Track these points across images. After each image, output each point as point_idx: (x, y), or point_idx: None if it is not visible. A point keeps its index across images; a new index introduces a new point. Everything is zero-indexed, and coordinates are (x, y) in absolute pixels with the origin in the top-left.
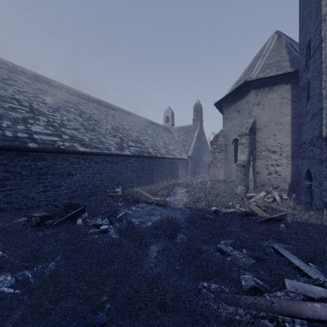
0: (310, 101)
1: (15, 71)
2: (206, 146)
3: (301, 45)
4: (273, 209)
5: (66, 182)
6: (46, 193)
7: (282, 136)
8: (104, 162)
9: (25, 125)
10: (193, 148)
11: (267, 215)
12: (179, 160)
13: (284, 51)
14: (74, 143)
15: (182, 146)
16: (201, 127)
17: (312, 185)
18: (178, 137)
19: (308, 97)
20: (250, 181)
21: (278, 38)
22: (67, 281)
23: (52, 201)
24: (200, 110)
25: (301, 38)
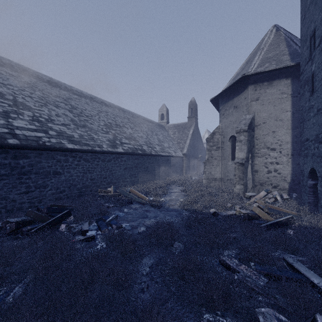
0: (315, 95)
1: (0, 63)
2: (201, 143)
3: (303, 36)
4: (277, 211)
5: (52, 181)
6: (29, 194)
7: (282, 132)
8: (96, 160)
9: (6, 119)
10: (189, 146)
11: (271, 218)
12: (174, 158)
13: (284, 44)
14: (62, 140)
15: (177, 144)
16: (196, 125)
17: (318, 185)
18: (172, 135)
19: (312, 91)
20: (249, 180)
21: (276, 31)
22: (28, 319)
23: (36, 202)
24: (195, 107)
25: (303, 29)
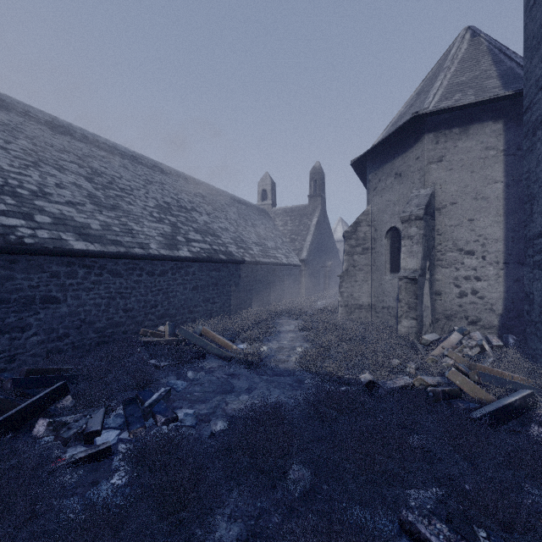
0: None
1: None
2: (331, 242)
3: (530, 39)
4: (497, 379)
5: (41, 317)
6: None
7: (487, 221)
8: (135, 272)
9: None
10: (310, 246)
11: (489, 396)
12: (284, 267)
13: (487, 60)
14: (63, 233)
15: (290, 242)
16: (322, 210)
17: None
18: (282, 226)
19: None
20: (426, 310)
21: (472, 38)
22: None
23: (2, 362)
24: (321, 178)
25: (530, 25)
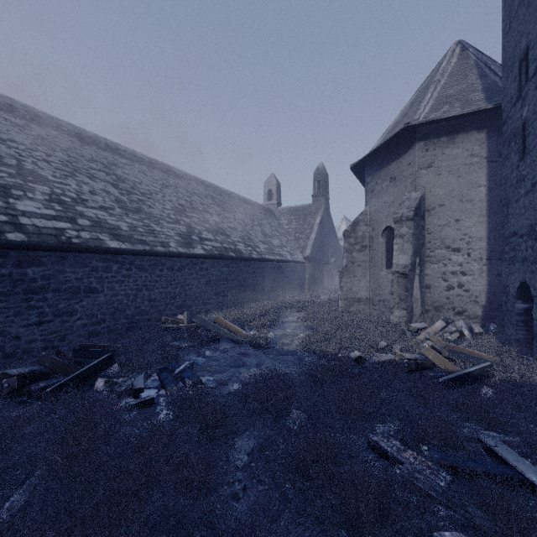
0: (528, 158)
1: None
2: (334, 240)
3: (507, 60)
4: (464, 355)
5: (84, 304)
6: (43, 327)
7: (472, 222)
8: (157, 267)
9: (5, 199)
10: (314, 244)
11: (455, 367)
12: (289, 264)
13: (474, 74)
14: (100, 234)
15: (294, 241)
16: (326, 209)
17: (533, 311)
18: (287, 225)
19: (523, 152)
20: (415, 302)
21: (461, 52)
22: None
23: (55, 340)
24: (325, 179)
25: (507, 48)
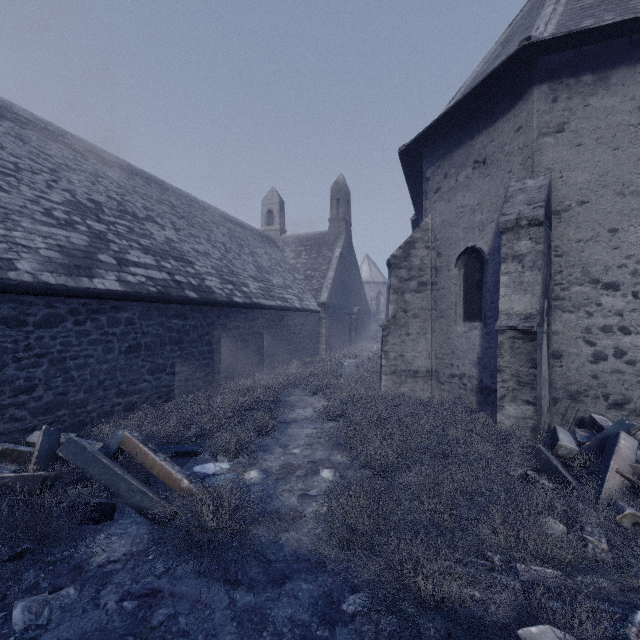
0: None
1: None
2: (358, 282)
3: None
4: None
5: None
6: None
7: None
8: None
9: None
10: (333, 285)
11: None
12: (297, 314)
13: None
14: None
15: (304, 280)
16: (347, 238)
17: None
18: (294, 259)
19: None
20: (544, 386)
21: None
22: None
23: None
24: (346, 197)
25: None
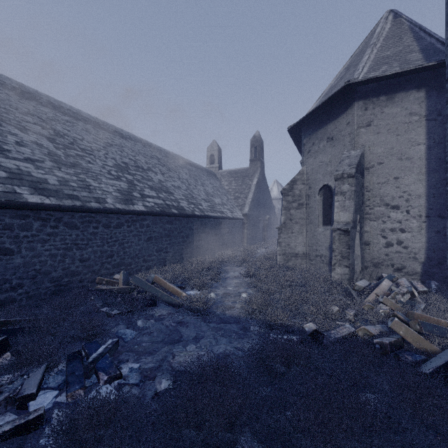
0: None
1: None
2: (268, 199)
3: None
4: (437, 328)
5: None
6: None
7: (411, 179)
8: (91, 224)
9: None
10: (251, 203)
11: (433, 346)
12: (229, 221)
13: (409, 37)
14: (18, 187)
15: (234, 199)
16: (261, 172)
17: None
18: (227, 186)
19: None
20: (356, 258)
21: (394, 19)
22: None
23: None
24: (261, 145)
25: None
